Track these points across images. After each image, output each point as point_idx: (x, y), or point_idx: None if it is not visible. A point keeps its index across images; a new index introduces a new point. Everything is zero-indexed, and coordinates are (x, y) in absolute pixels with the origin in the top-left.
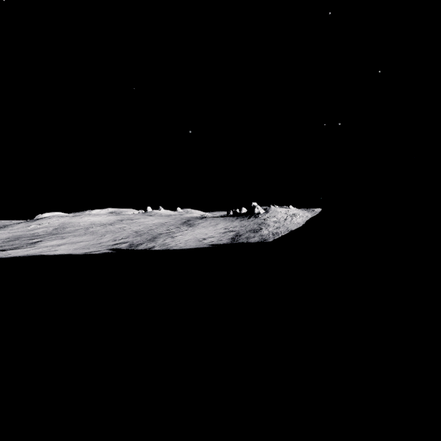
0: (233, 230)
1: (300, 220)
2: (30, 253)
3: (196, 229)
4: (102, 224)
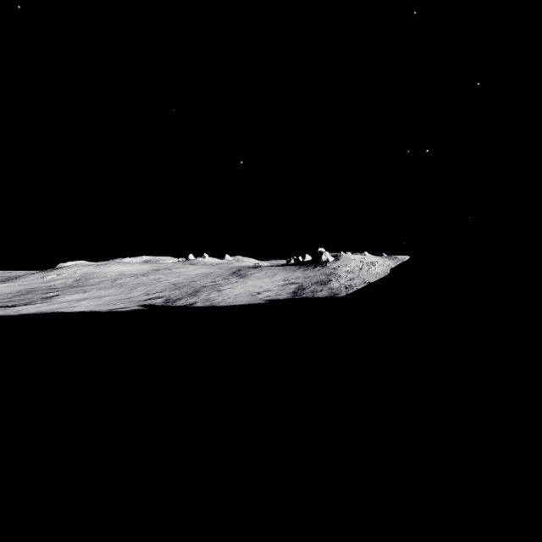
0: (295, 282)
1: (379, 270)
2: (43, 310)
3: (248, 280)
4: (133, 275)
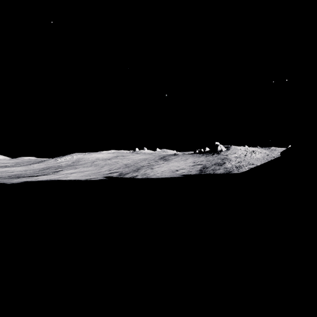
0: (201, 164)
1: (259, 156)
2: (51, 178)
3: (170, 162)
4: (103, 159)
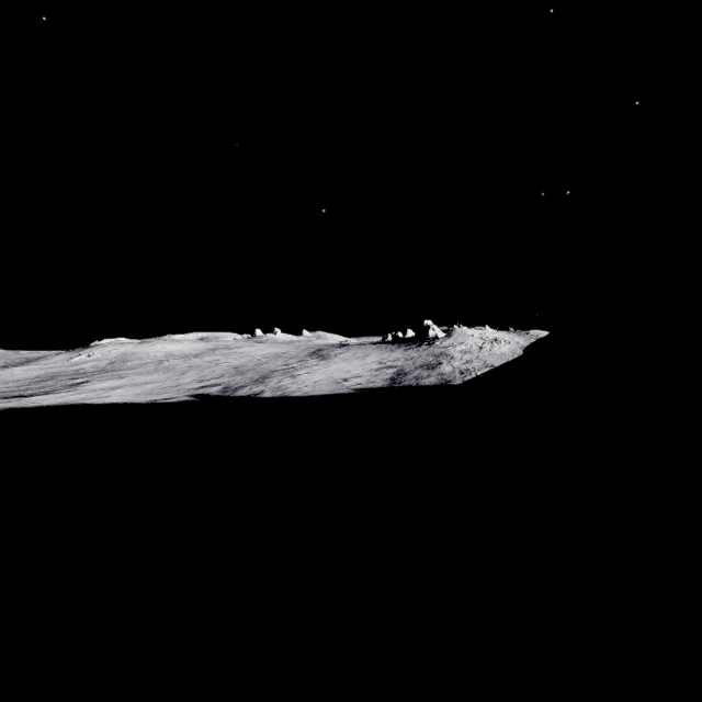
0: (394, 365)
1: (505, 349)
2: (67, 401)
3: (331, 363)
4: (183, 356)
